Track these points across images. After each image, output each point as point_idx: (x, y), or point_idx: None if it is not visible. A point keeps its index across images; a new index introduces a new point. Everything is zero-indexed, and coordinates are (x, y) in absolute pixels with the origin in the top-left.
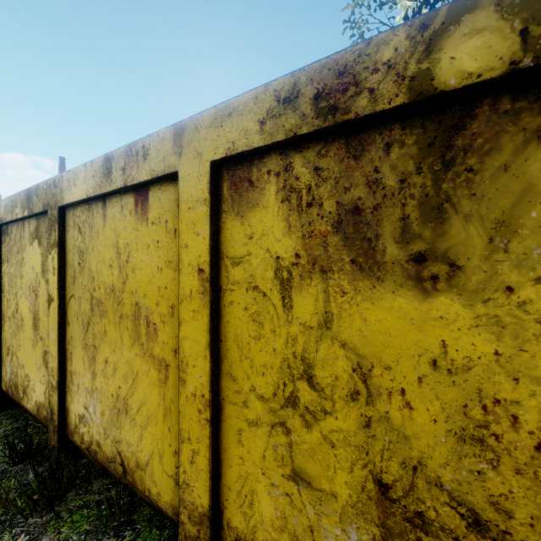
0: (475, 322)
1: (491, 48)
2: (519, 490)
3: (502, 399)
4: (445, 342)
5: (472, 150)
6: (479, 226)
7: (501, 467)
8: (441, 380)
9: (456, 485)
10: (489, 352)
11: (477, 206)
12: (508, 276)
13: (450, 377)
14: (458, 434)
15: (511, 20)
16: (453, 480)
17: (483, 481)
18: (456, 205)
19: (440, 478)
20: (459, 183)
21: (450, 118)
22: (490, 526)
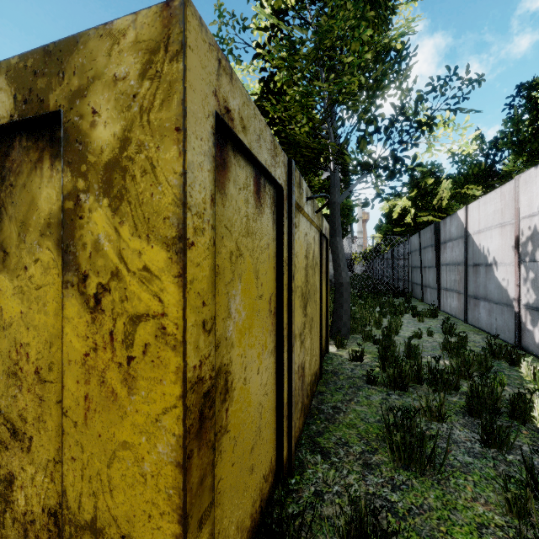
0: (14, 292)
1: (4, 103)
2: (29, 403)
3: (24, 343)
4: (3, 307)
5: (13, 171)
6: (15, 225)
7: (23, 390)
8: (1, 335)
9: (6, 409)
10: (19, 312)
11: (14, 211)
12: (26, 259)
13: (4, 332)
14: (7, 372)
15: (11, 87)
16: (5, 405)
17: (17, 402)
18: (7, 209)
19: (0, 406)
20: (8, 194)
21: (4, 147)
22: (19, 431)
